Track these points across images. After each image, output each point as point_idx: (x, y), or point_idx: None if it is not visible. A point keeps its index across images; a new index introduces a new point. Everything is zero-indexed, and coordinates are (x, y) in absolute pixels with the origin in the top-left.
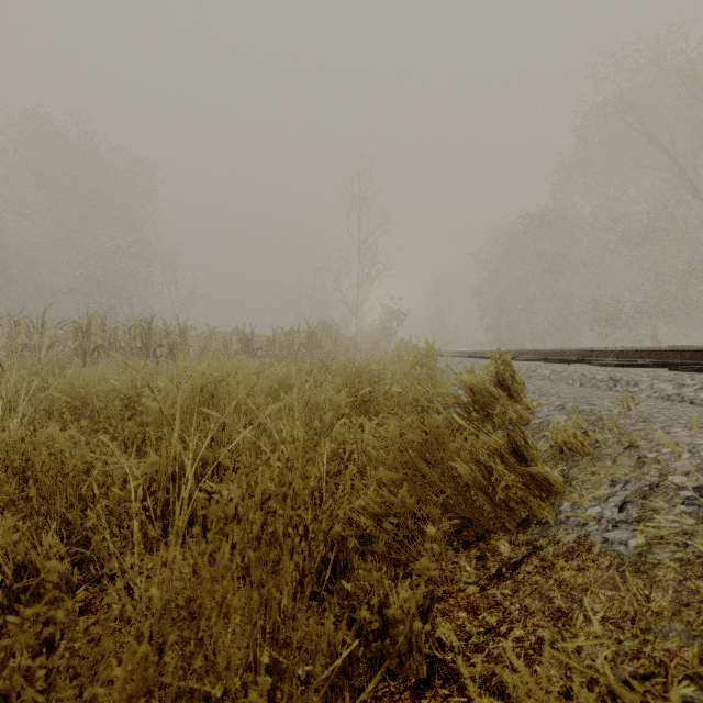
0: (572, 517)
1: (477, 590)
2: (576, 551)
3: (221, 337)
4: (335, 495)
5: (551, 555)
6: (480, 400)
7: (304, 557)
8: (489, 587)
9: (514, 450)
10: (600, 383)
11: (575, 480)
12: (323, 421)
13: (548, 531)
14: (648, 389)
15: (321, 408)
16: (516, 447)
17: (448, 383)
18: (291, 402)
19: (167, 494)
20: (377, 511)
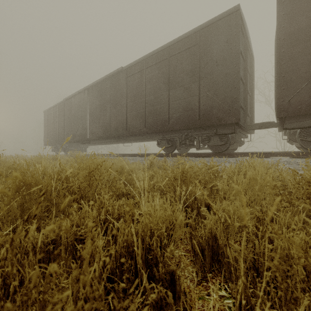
0: None
1: None
2: None
3: None
4: None
5: None
6: None
7: None
8: None
9: None
10: None
11: None
12: None
13: None
14: None
15: None
16: None
17: None
18: None
19: None
20: None
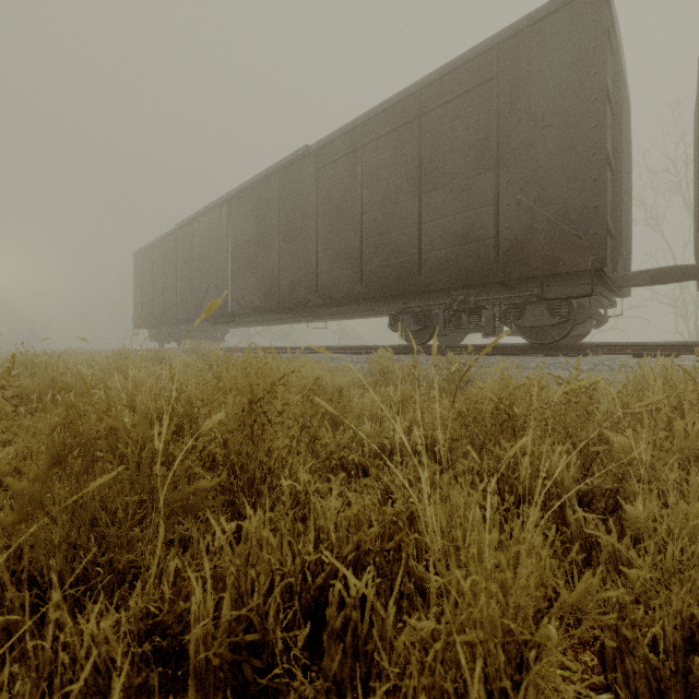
0: None
1: None
2: None
3: None
4: None
5: None
6: None
7: None
8: None
9: None
10: None
11: None
12: None
13: None
14: None
15: None
16: None
17: None
18: None
19: None
20: None
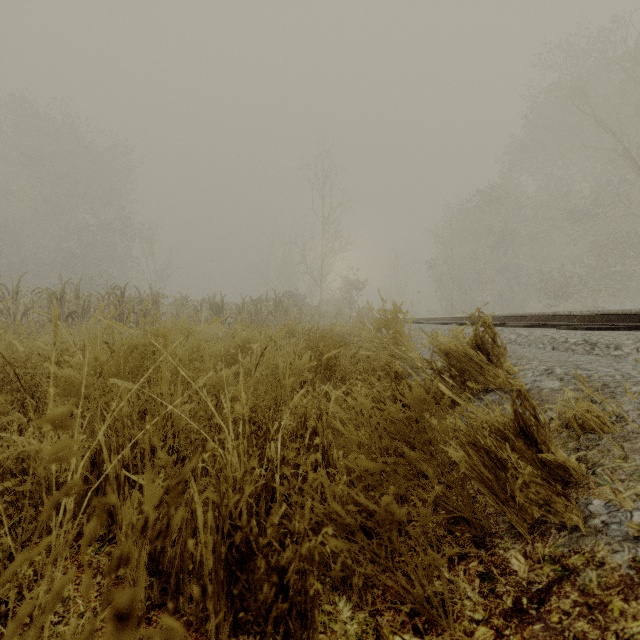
0: (613, 525)
1: (491, 634)
2: (638, 585)
3: (192, 305)
4: (290, 499)
5: (597, 585)
6: (457, 364)
7: (248, 585)
8: (508, 630)
9: (522, 429)
10: (575, 347)
11: (599, 467)
12: (283, 388)
13: (581, 543)
14: (634, 352)
15: (281, 373)
16: (525, 425)
17: (416, 347)
18: (249, 367)
19: (86, 482)
20: (349, 523)
